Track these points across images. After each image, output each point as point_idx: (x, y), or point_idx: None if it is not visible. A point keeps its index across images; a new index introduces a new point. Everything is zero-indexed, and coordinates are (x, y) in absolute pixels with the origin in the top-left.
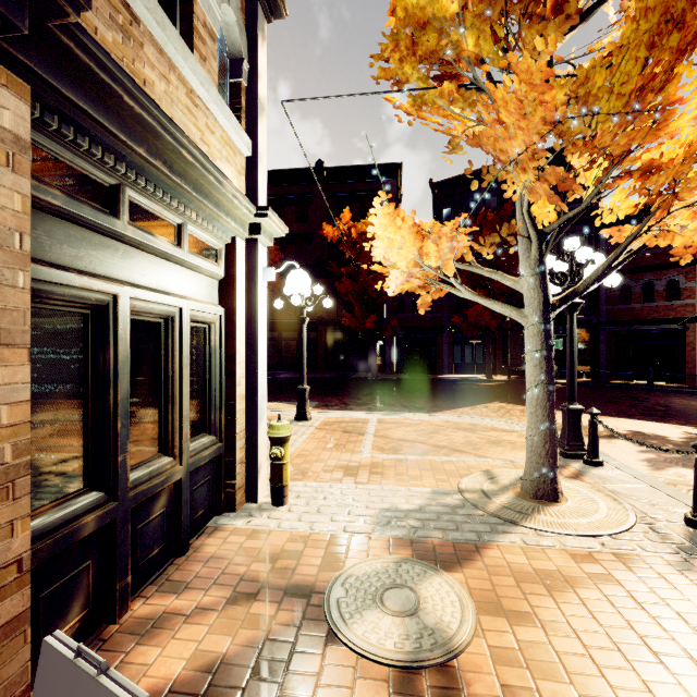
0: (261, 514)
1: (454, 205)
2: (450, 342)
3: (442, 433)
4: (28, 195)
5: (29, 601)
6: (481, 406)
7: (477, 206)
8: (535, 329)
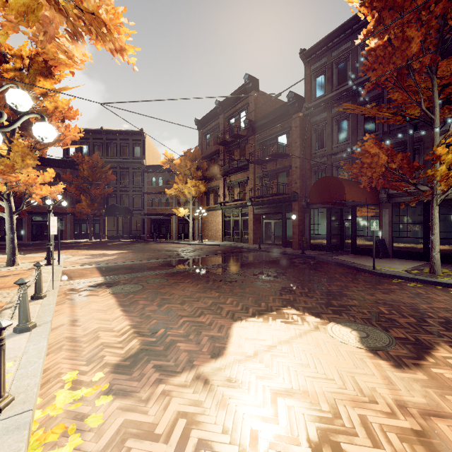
0: None
1: (77, 144)
2: (72, 222)
3: (5, 259)
4: None
5: None
6: (56, 251)
7: (90, 148)
8: (7, 219)
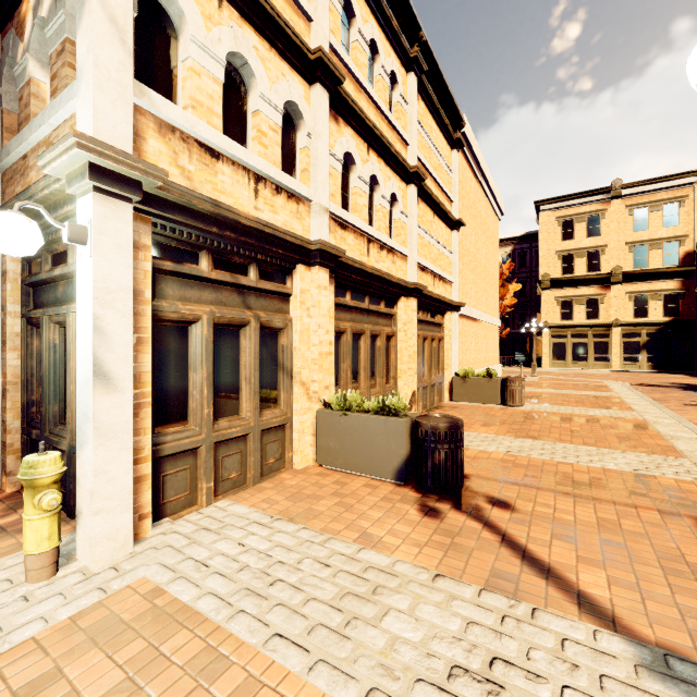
0: None
1: None
2: None
3: None
4: (8, 289)
5: (8, 441)
6: None
7: None
8: None
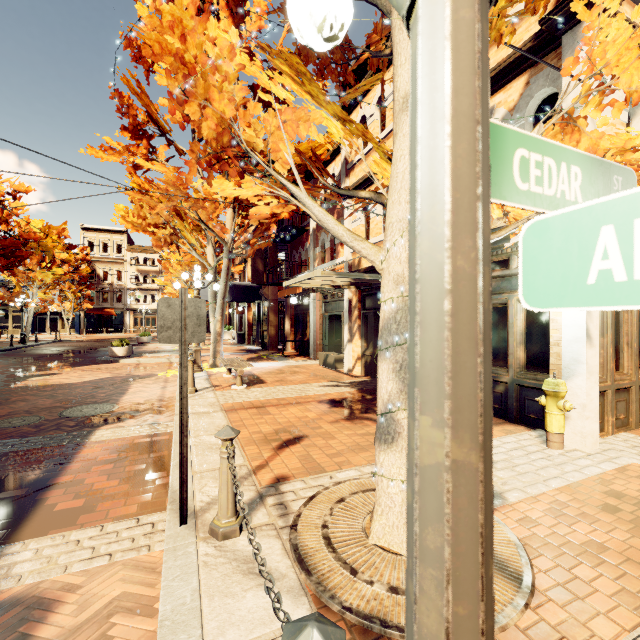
0: (538, 439)
1: None
2: None
3: None
4: None
5: None
6: None
7: None
8: None
